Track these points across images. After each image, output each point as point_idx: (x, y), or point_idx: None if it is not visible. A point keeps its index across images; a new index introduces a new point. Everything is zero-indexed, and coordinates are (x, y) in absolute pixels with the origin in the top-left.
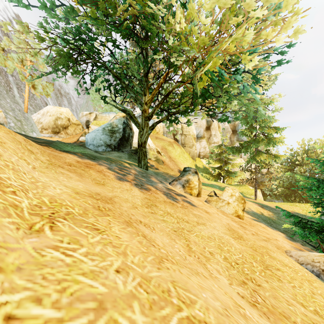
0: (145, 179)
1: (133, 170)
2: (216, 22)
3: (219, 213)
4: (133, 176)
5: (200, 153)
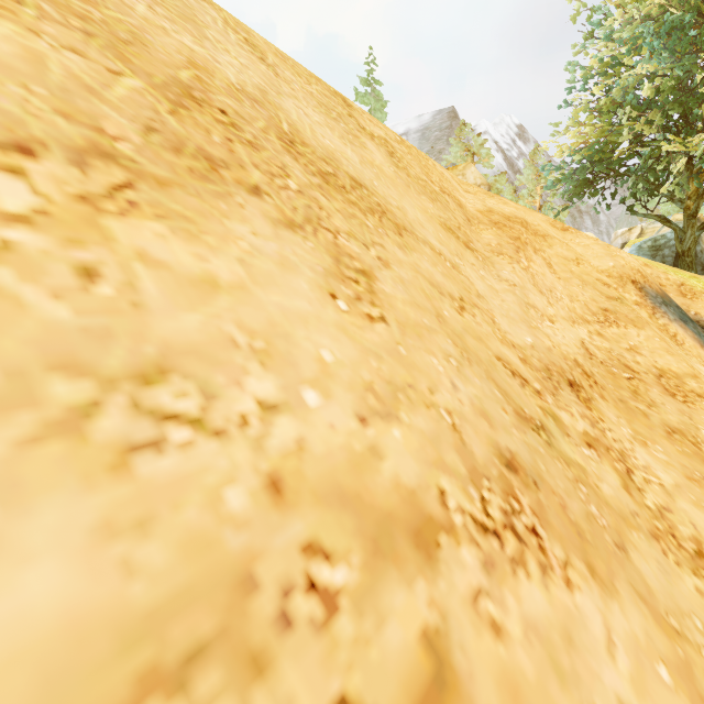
0: None
1: None
2: None
3: None
4: None
5: None
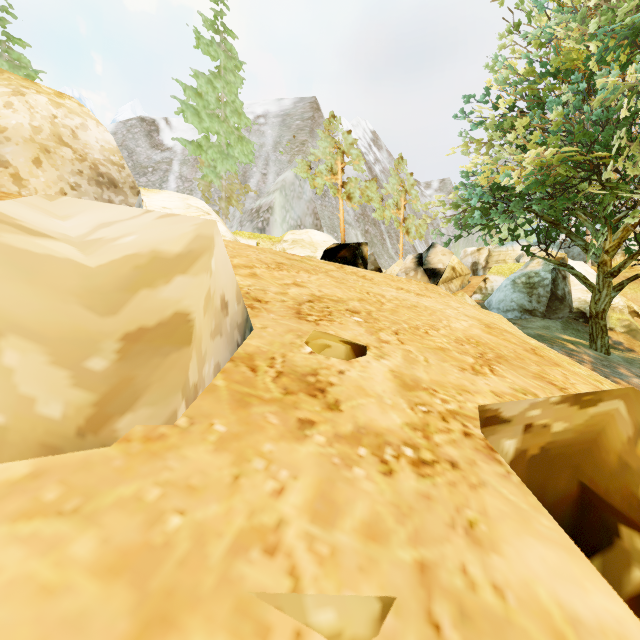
0: (608, 370)
1: (585, 356)
2: None
3: None
4: (590, 366)
5: None
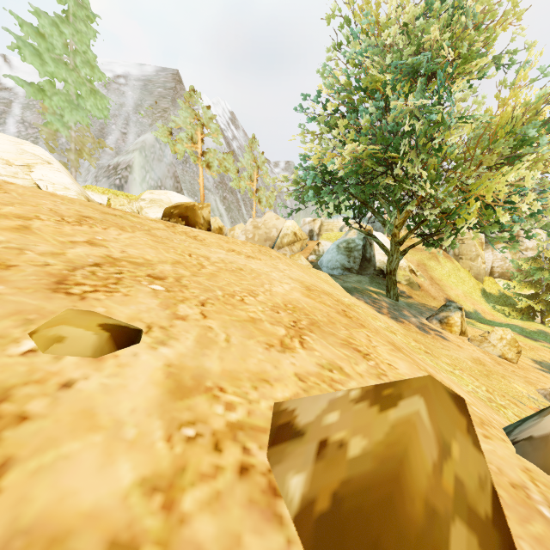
0: (398, 313)
1: (383, 303)
2: (486, 136)
3: (477, 351)
4: (386, 310)
5: (494, 269)
